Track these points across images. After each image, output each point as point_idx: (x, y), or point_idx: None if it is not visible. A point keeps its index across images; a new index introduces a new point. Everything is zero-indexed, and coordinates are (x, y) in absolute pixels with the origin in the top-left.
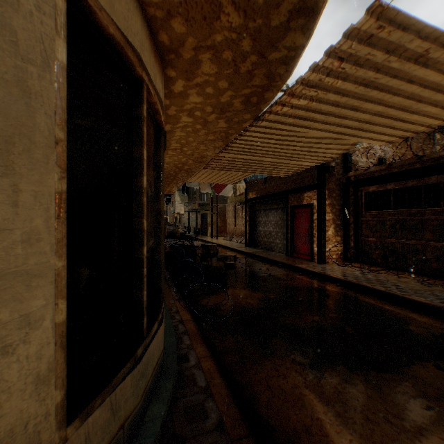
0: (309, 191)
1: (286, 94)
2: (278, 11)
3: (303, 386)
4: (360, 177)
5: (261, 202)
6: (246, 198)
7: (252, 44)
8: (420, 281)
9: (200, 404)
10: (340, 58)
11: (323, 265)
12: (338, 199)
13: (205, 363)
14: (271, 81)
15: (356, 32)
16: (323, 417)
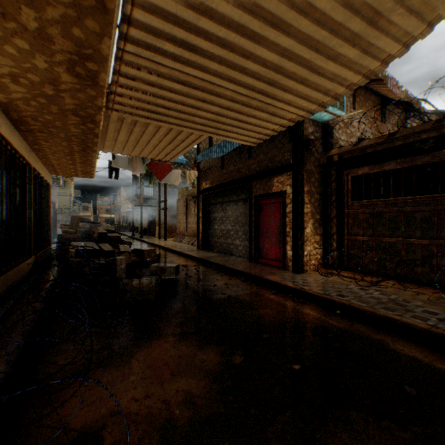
0: (280, 174)
1: None
2: None
3: None
4: (346, 156)
5: (217, 192)
6: (199, 188)
7: None
8: None
9: None
10: None
11: (302, 275)
12: (318, 185)
13: None
14: None
15: None
16: None
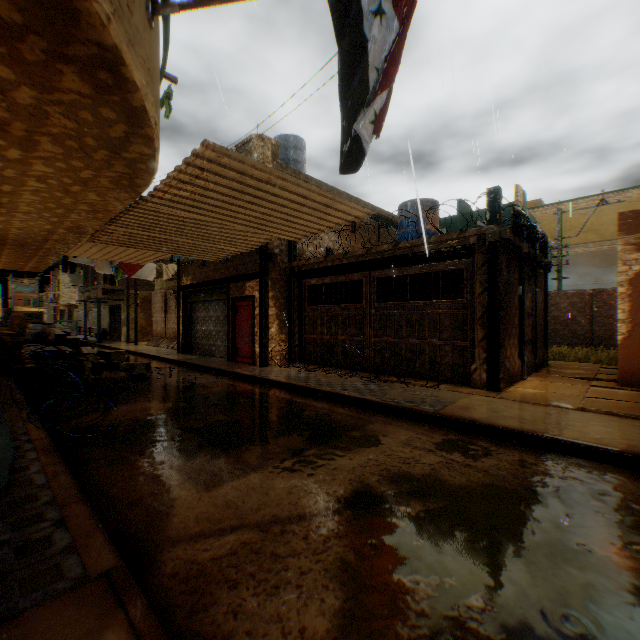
0: (251, 280)
1: (162, 183)
2: (113, 129)
3: (169, 469)
4: (303, 269)
5: (198, 291)
6: (179, 284)
7: (98, 142)
8: (344, 374)
9: (34, 495)
10: (201, 167)
11: (264, 368)
12: (284, 291)
13: (53, 468)
14: (137, 172)
15: (202, 154)
16: (175, 483)
